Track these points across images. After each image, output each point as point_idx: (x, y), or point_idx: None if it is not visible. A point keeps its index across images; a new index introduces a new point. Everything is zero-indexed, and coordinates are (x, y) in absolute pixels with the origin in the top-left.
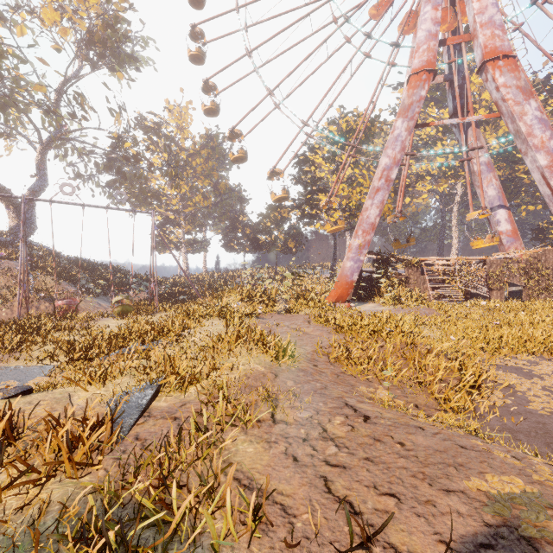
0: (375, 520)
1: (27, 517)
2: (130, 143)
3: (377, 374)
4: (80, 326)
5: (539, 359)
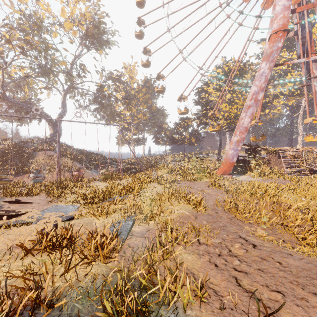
0: (270, 305)
1: (88, 280)
2: (107, 88)
3: (255, 220)
4: (86, 185)
5: None
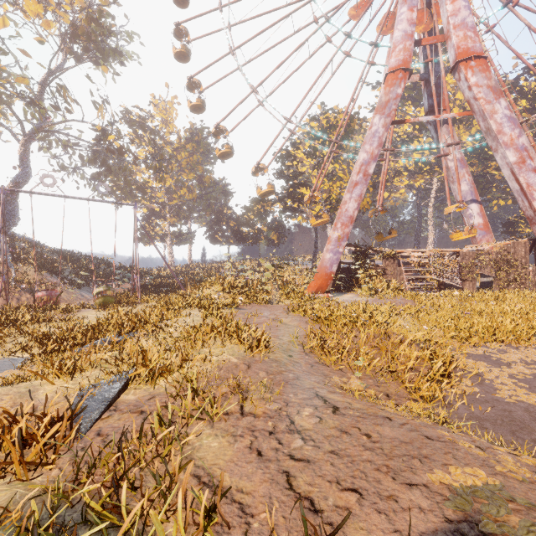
0: (335, 518)
1: None
2: (114, 136)
3: (350, 364)
4: (59, 317)
5: (507, 348)
